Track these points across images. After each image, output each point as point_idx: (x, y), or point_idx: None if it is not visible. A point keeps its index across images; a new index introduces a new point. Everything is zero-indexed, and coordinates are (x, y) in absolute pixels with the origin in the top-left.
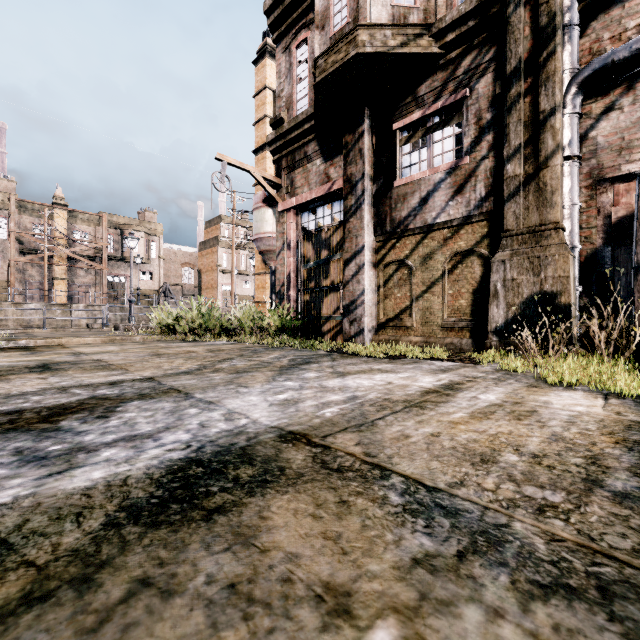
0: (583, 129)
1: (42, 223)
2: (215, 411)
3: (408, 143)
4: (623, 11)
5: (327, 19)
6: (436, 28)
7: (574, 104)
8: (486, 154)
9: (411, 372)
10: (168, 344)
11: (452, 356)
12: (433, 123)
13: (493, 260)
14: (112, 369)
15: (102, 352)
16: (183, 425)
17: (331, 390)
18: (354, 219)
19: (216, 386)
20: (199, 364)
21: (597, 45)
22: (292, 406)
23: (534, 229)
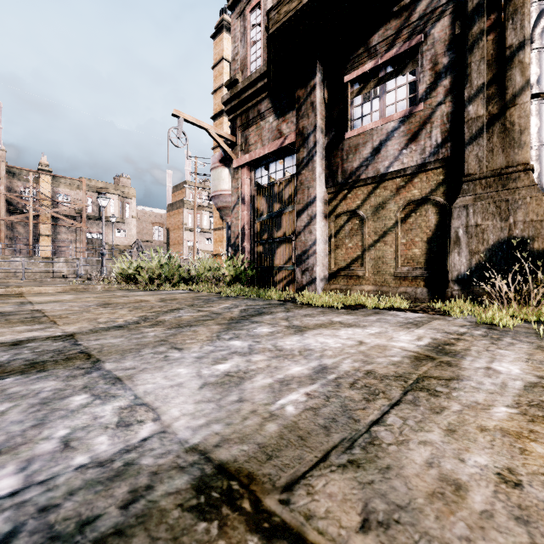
0: None
1: (27, 186)
2: (112, 401)
3: (360, 95)
4: None
5: None
6: None
7: (543, 38)
8: (442, 99)
9: (379, 326)
10: (125, 293)
11: (410, 306)
12: (385, 73)
13: (454, 205)
14: (39, 322)
15: (52, 301)
16: (32, 442)
17: (289, 355)
18: (306, 171)
19: (142, 348)
20: (141, 315)
21: None
22: (234, 388)
23: (500, 172)
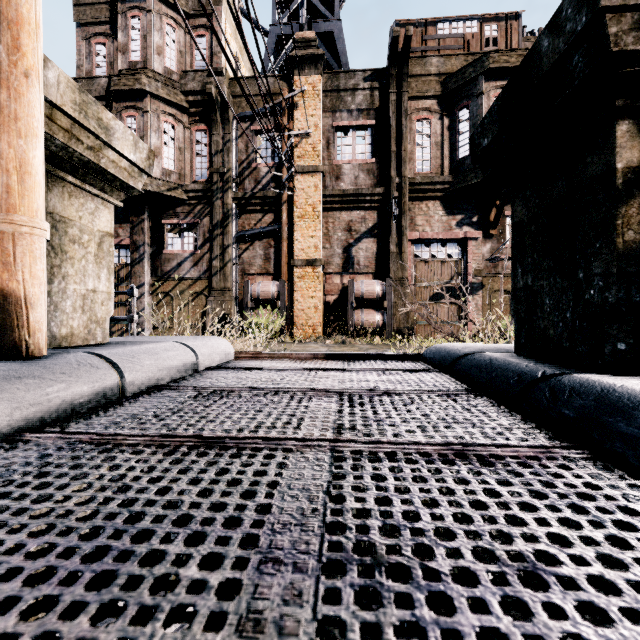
0: (240, 253)
1: None
2: None
3: (171, 232)
4: (250, 216)
5: None
6: (185, 188)
7: (236, 244)
8: (207, 251)
9: None
10: None
11: None
12: (184, 227)
13: (208, 300)
14: None
15: None
16: None
17: None
18: (138, 266)
19: None
20: None
21: (244, 224)
22: None
23: (222, 289)
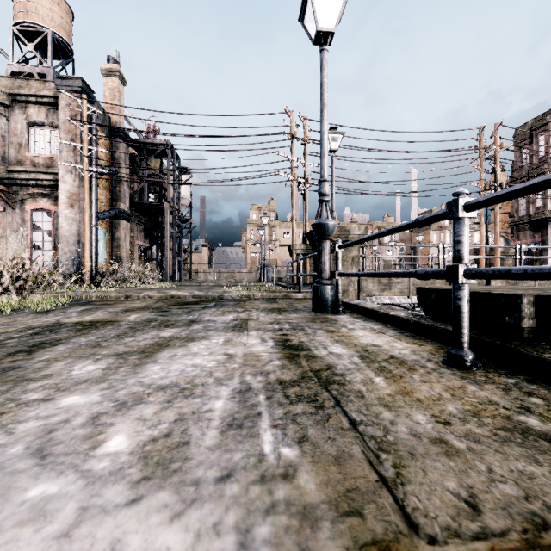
0: None
1: None
2: None
3: None
4: None
5: (534, 202)
6: None
7: None
8: None
9: None
10: None
11: None
12: None
13: None
14: None
15: None
16: None
17: None
18: (544, 252)
19: None
20: None
21: None
22: None
23: None
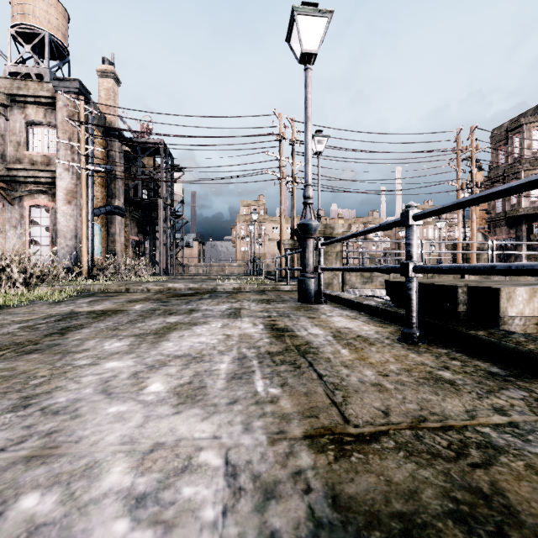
0: None
1: None
2: None
3: (537, 228)
4: None
5: (509, 199)
6: None
7: None
8: None
9: None
10: None
11: None
12: None
13: None
14: None
15: None
16: None
17: None
18: (519, 247)
19: None
20: None
21: None
22: None
23: None
